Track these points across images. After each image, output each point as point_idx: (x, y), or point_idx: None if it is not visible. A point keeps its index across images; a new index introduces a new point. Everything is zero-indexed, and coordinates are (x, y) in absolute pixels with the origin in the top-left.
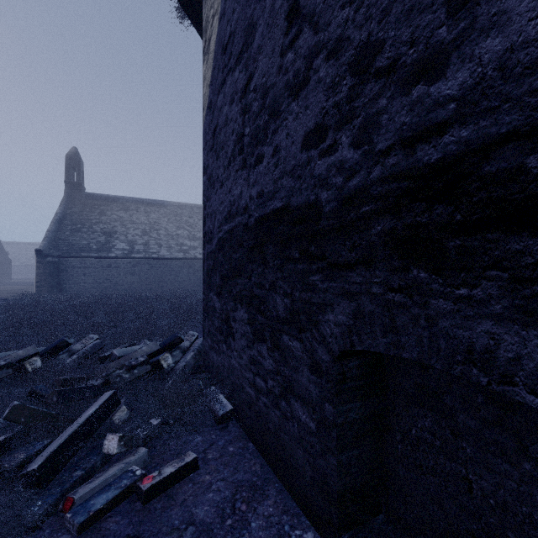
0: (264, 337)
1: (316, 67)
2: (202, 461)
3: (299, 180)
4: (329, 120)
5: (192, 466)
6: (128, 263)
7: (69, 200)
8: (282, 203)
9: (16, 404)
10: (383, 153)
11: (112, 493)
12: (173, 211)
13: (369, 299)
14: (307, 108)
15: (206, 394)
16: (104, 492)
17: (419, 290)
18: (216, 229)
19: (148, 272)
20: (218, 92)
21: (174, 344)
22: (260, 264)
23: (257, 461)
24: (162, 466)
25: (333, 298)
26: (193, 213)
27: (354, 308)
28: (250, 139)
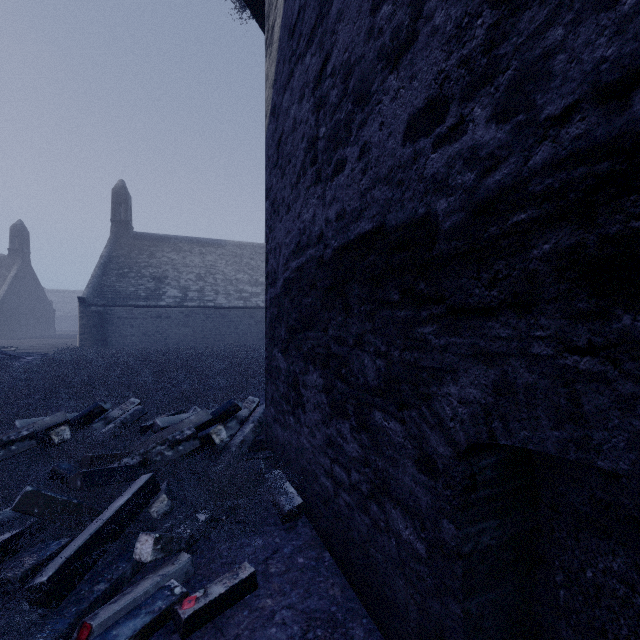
0: (346, 411)
1: (428, 13)
2: (262, 577)
3: (400, 187)
4: (452, 88)
5: (248, 585)
6: (180, 313)
7: (115, 241)
8: (372, 223)
9: (28, 491)
10: (556, 120)
11: (141, 621)
12: (232, 252)
13: (525, 365)
14: (413, 78)
15: (268, 481)
16: (132, 617)
17: (637, 351)
18: (281, 268)
19: (203, 324)
20: (283, 90)
21: (229, 412)
22: (340, 311)
23: (336, 580)
24: (210, 580)
25: (457, 361)
26: (255, 254)
27: (495, 378)
28: (327, 142)
